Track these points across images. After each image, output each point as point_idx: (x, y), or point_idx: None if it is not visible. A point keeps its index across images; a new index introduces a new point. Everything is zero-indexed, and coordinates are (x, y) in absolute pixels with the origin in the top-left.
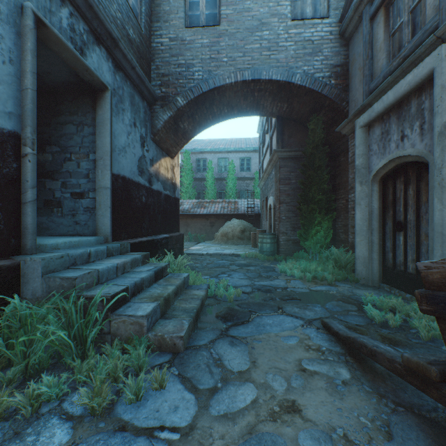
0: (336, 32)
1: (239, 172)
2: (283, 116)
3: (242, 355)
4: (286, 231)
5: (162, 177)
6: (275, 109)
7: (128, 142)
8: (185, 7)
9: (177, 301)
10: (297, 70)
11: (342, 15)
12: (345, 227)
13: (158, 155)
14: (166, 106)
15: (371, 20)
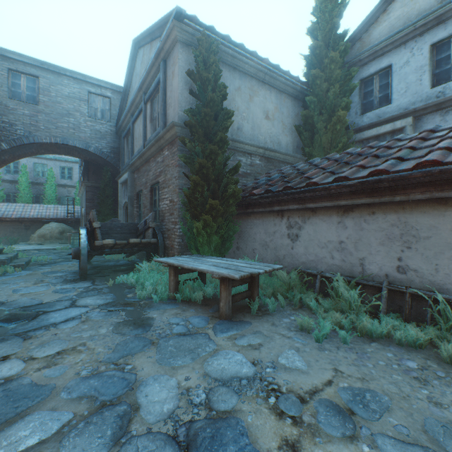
0: (115, 131)
1: (60, 179)
2: (89, 161)
3: (49, 267)
4: None
5: None
6: (83, 157)
7: None
8: (9, 84)
9: (16, 261)
10: (93, 145)
11: (117, 124)
12: None
13: None
14: None
15: (124, 138)
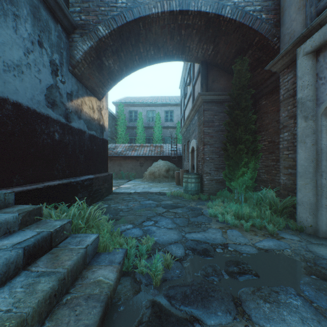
0: None
1: (164, 122)
2: (208, 61)
3: None
4: (210, 171)
5: (86, 116)
6: (200, 53)
7: (27, 61)
8: None
9: (54, 313)
10: (227, 2)
11: None
12: (268, 167)
13: (80, 91)
14: (86, 36)
15: None
